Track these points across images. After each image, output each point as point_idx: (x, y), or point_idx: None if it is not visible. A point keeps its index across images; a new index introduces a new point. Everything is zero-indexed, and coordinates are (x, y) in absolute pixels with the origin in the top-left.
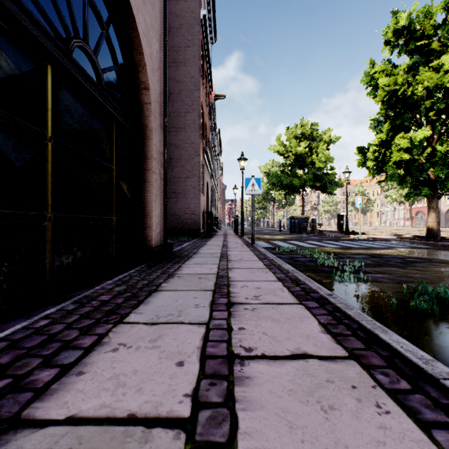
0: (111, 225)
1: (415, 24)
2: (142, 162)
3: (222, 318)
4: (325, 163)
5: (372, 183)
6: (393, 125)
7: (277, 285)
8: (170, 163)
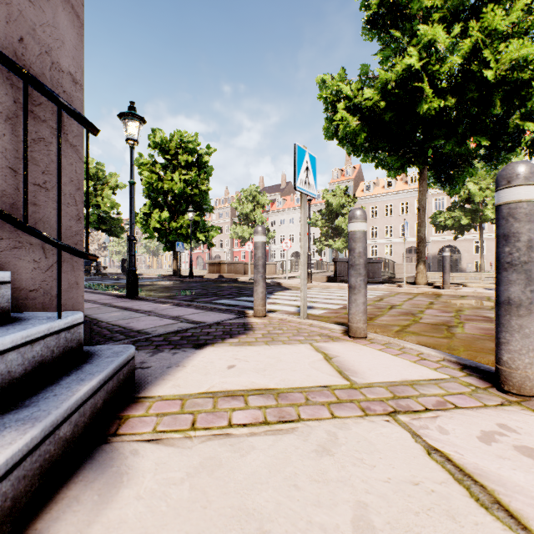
0: None
1: (165, 145)
2: None
3: None
4: (111, 207)
5: None
6: (153, 203)
7: None
8: None
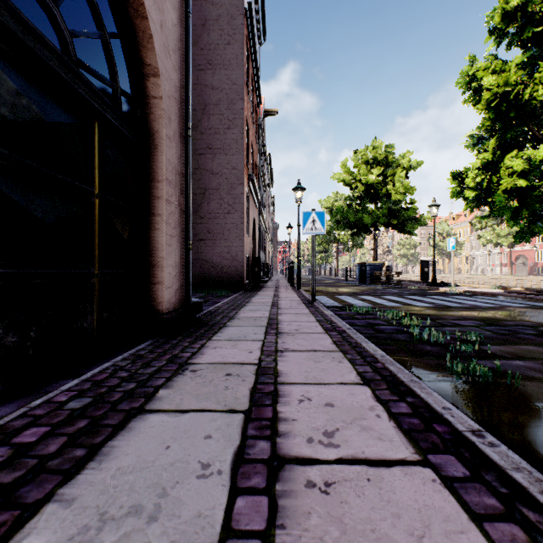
0: (91, 283)
1: (533, 4)
2: (149, 186)
3: (253, 529)
4: (403, 194)
5: (460, 220)
6: (501, 141)
7: (363, 395)
8: (205, 194)
